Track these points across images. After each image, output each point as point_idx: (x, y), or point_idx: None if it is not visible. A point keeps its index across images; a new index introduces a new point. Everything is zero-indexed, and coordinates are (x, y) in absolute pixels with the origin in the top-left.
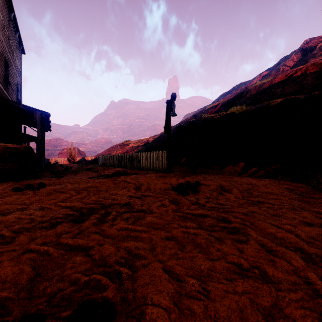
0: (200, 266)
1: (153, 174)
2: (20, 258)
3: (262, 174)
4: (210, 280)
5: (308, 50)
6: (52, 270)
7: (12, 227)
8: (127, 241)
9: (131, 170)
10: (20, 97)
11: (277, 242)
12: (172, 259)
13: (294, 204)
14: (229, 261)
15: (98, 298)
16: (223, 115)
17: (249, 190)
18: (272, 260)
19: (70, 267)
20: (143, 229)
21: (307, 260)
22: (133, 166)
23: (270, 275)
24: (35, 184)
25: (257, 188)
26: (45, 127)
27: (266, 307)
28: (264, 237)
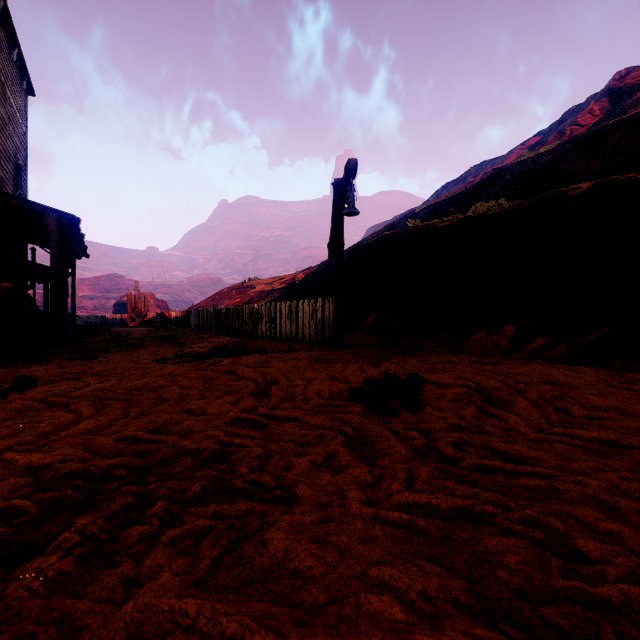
0: None
1: (303, 354)
2: None
3: (564, 354)
4: None
5: (624, 92)
6: None
7: None
8: None
9: (254, 342)
10: (25, 186)
11: None
12: None
13: None
14: None
15: None
16: (457, 220)
17: (558, 401)
18: None
19: None
20: (244, 633)
21: None
22: (260, 333)
23: None
24: (12, 380)
25: (576, 396)
26: (73, 249)
27: None
28: None
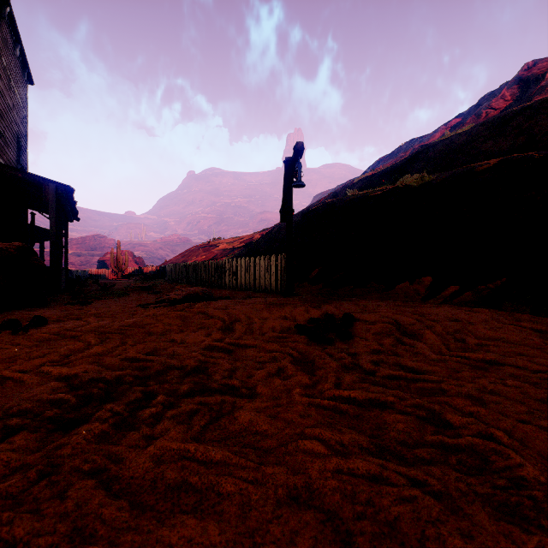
0: None
1: (260, 299)
2: None
3: (470, 299)
4: None
5: (531, 81)
6: None
7: None
8: (174, 510)
9: (219, 291)
10: (25, 160)
11: None
12: None
13: None
14: None
15: None
16: (387, 190)
17: (457, 333)
18: None
19: None
20: (225, 459)
21: None
22: (224, 284)
23: None
24: (28, 320)
25: (472, 330)
26: (67, 213)
27: None
28: None
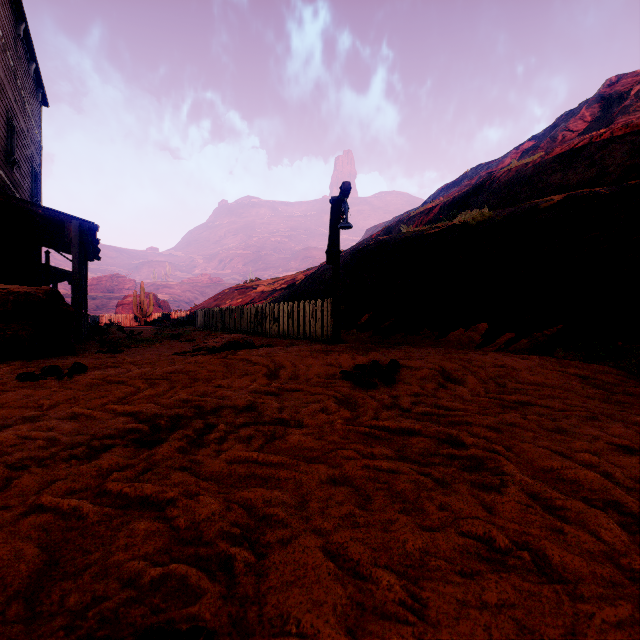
0: (404, 545)
1: (305, 347)
2: (17, 526)
3: (525, 347)
4: (427, 577)
5: (614, 99)
6: (84, 554)
7: (8, 457)
8: (248, 486)
9: (259, 339)
10: (39, 192)
11: (566, 489)
12: (344, 527)
13: (592, 407)
14: (465, 533)
15: (181, 618)
16: (444, 228)
17: (499, 378)
18: (559, 529)
19: (123, 547)
20: (281, 461)
21: (633, 530)
22: (264, 331)
23: (557, 564)
24: (65, 367)
25: (515, 375)
26: (87, 252)
27: (552, 639)
28: (537, 477)
